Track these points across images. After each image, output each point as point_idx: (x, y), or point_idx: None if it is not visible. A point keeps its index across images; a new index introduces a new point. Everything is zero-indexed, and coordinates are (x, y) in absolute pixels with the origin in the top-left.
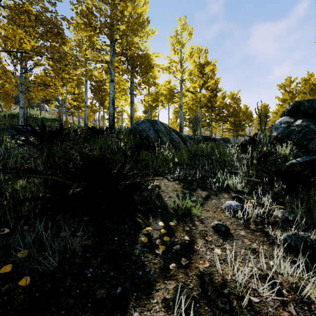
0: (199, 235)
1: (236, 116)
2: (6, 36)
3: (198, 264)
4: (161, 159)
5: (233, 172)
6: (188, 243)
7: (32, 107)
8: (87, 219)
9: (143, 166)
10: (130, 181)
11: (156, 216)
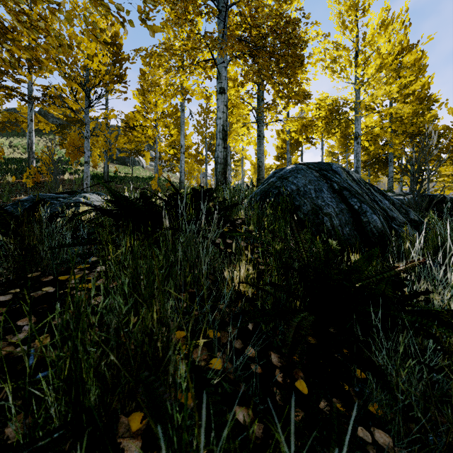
0: None
1: None
2: None
3: None
4: None
5: None
6: None
7: (126, 164)
8: None
9: None
10: None
11: None
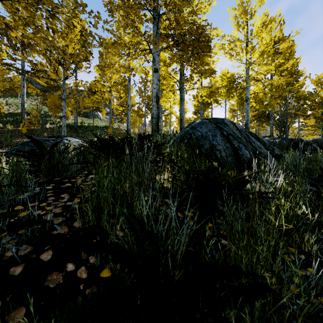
0: None
1: None
2: None
3: None
4: (277, 227)
5: None
6: None
7: (88, 117)
8: None
9: (247, 314)
10: None
11: None
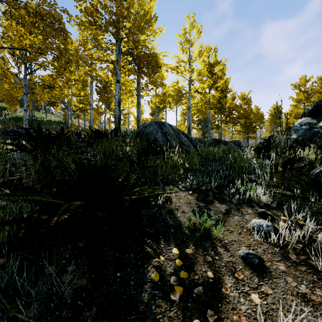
0: (226, 270)
1: (247, 118)
2: (5, 33)
3: (231, 321)
4: (171, 164)
5: (253, 180)
6: (213, 283)
7: (38, 110)
8: (83, 245)
9: (151, 173)
10: (137, 196)
11: (169, 238)
